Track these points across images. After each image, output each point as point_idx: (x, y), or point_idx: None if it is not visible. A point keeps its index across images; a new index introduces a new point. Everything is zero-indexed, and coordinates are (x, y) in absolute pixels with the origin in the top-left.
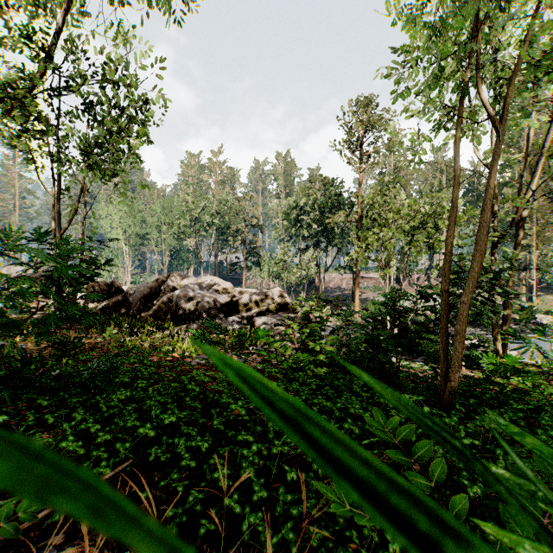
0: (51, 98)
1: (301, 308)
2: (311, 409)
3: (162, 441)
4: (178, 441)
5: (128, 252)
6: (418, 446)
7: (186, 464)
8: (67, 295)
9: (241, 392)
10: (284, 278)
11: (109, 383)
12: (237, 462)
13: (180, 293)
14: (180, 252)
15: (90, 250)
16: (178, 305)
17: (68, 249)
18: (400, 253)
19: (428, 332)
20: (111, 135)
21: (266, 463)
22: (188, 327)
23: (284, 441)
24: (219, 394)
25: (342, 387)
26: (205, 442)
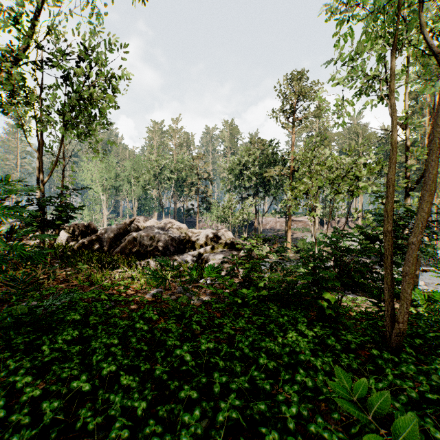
0: (33, 69)
1: (244, 246)
2: (258, 352)
3: (98, 396)
4: (113, 397)
5: (105, 200)
6: (398, 424)
7: (116, 434)
8: (18, 236)
9: (189, 329)
10: (230, 221)
11: (62, 319)
12: (177, 429)
13: (143, 233)
14: (146, 200)
15: (65, 196)
16: (141, 243)
17: (12, 189)
18: (323, 201)
19: (369, 271)
20: (83, 99)
21: (211, 431)
22: (149, 261)
23: (231, 391)
24: (169, 330)
25: (287, 325)
26: (142, 401)
